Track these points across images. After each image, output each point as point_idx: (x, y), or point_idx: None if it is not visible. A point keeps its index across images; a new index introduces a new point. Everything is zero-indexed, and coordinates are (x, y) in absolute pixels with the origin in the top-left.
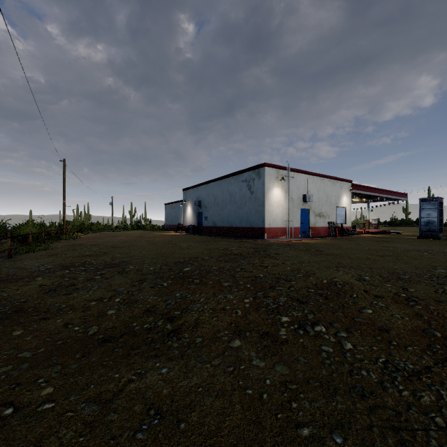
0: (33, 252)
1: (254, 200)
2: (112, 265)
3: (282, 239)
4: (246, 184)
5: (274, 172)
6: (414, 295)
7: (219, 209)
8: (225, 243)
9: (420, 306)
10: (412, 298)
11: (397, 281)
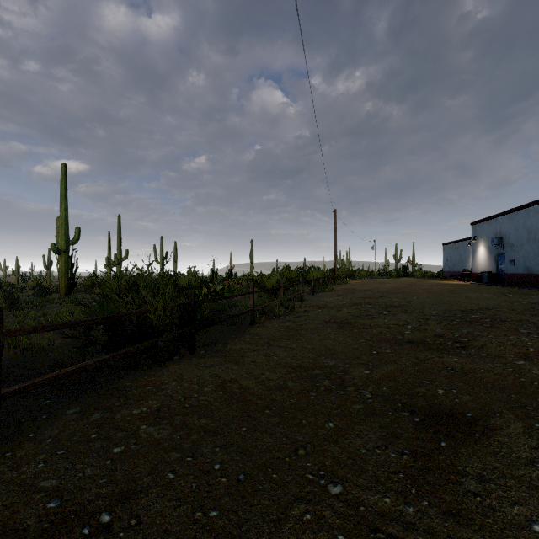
0: (323, 292)
1: None
2: (393, 306)
3: None
4: None
5: None
6: None
7: (538, 248)
8: None
9: None
10: None
11: None
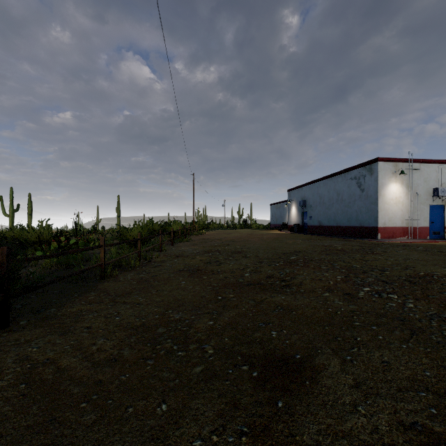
0: (181, 242)
1: (365, 198)
2: (236, 252)
3: (401, 239)
4: (355, 181)
5: (391, 166)
6: None
7: (325, 209)
8: (329, 241)
9: None
10: None
11: None
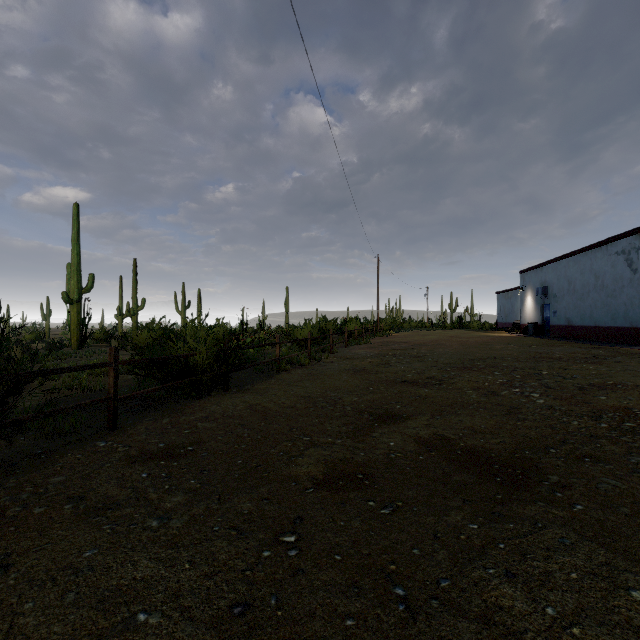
0: (358, 345)
1: (638, 283)
2: (415, 357)
3: None
4: (623, 257)
5: None
6: None
7: (576, 300)
8: (561, 348)
9: None
10: None
11: None
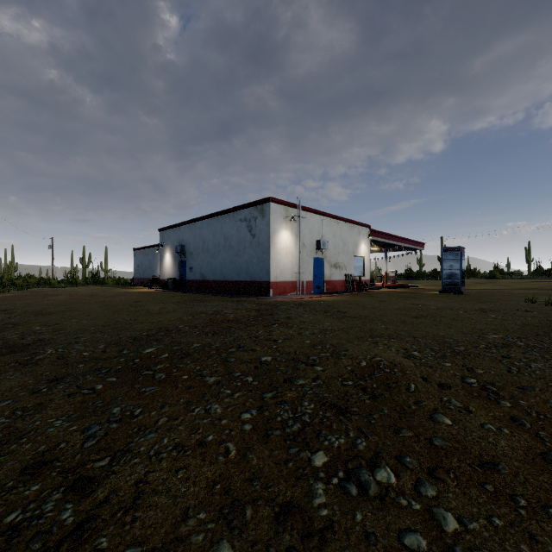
0: None
1: (256, 246)
2: (14, 349)
3: (292, 296)
4: (245, 224)
5: (282, 210)
6: (487, 380)
7: (210, 257)
8: (216, 303)
9: (508, 402)
10: (488, 386)
11: (454, 357)
